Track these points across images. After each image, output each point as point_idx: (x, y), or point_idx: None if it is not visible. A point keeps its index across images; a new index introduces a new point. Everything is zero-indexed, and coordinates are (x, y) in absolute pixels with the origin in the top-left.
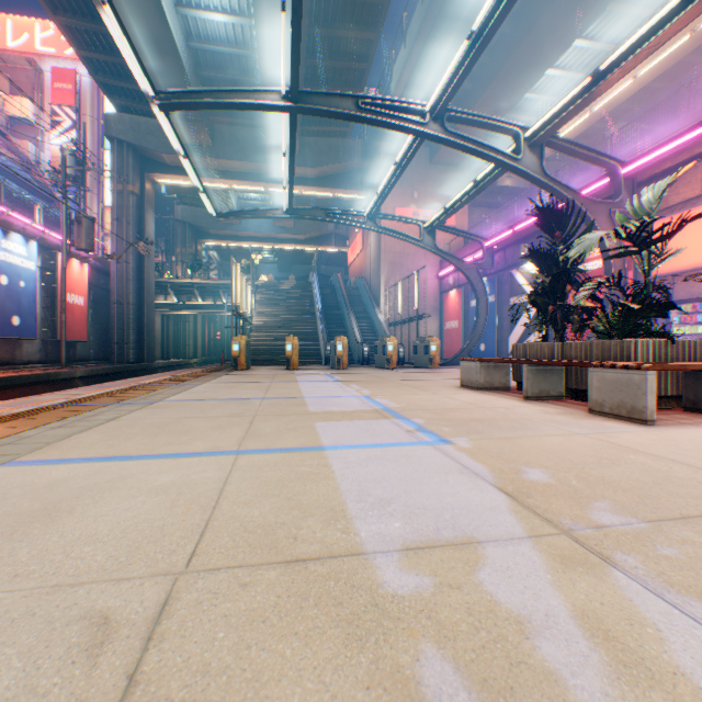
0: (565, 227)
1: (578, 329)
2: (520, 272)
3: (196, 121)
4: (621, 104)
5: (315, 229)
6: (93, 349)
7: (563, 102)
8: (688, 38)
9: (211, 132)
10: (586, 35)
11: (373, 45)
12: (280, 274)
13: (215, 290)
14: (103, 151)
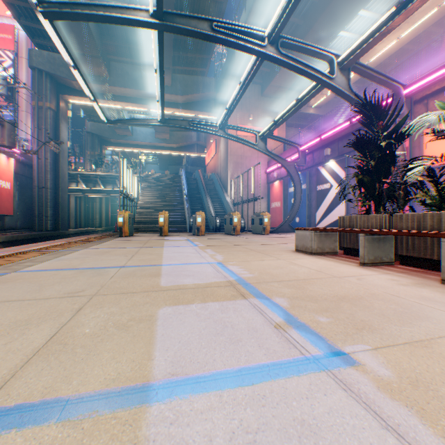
0: (383, 120)
1: (402, 203)
2: (324, 168)
3: (96, 57)
4: (386, 60)
5: (183, 141)
6: (19, 221)
7: (370, 30)
8: (435, 11)
9: (108, 66)
10: (367, 8)
11: (223, 6)
12: (160, 171)
13: (113, 179)
14: None
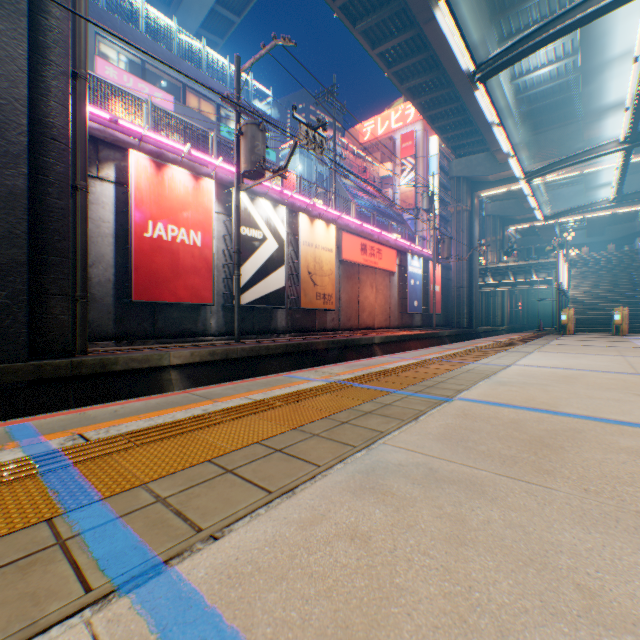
0: None
1: None
2: None
3: (516, 145)
4: None
5: (639, 187)
6: (440, 319)
7: None
8: None
9: (526, 146)
10: None
11: None
12: (587, 239)
13: (525, 269)
14: (428, 178)
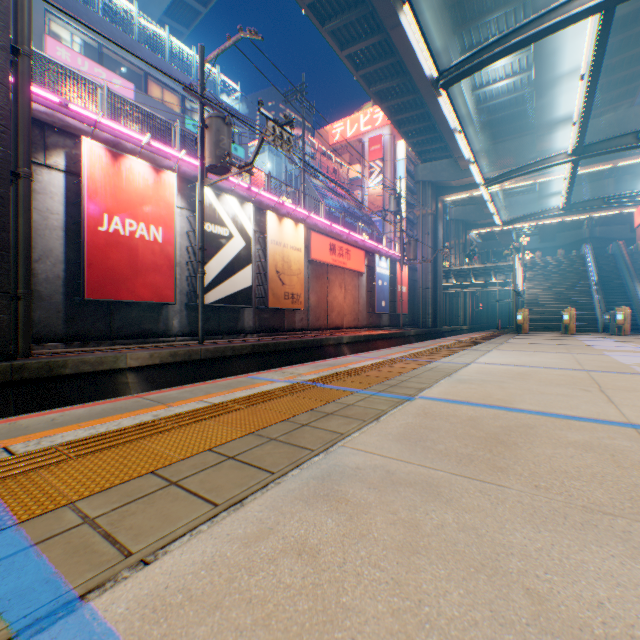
0: None
1: None
2: None
3: (477, 153)
4: None
5: (586, 197)
6: (406, 319)
7: None
8: None
9: (486, 154)
10: None
11: None
12: (540, 245)
13: (485, 271)
14: (395, 181)
